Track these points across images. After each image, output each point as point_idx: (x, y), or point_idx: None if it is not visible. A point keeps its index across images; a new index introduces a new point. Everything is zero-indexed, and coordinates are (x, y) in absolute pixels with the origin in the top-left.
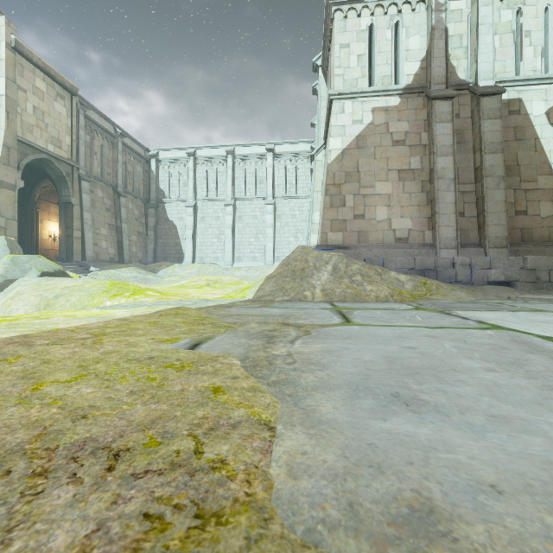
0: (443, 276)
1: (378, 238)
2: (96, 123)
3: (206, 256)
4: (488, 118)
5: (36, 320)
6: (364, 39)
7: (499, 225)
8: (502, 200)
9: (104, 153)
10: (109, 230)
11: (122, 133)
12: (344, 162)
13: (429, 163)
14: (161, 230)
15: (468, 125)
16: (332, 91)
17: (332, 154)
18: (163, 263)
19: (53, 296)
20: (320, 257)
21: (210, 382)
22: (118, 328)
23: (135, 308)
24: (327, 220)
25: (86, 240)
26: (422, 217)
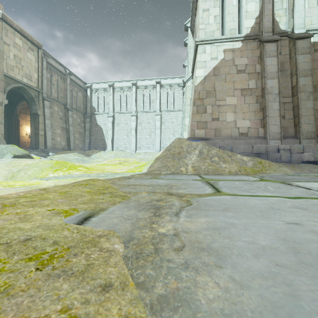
0: (272, 158)
1: (228, 133)
2: (53, 66)
3: (119, 146)
4: (301, 54)
5: None
6: (218, 5)
7: (309, 124)
8: (311, 107)
9: (58, 84)
10: (61, 130)
11: (69, 73)
12: (205, 84)
13: (261, 84)
14: (93, 131)
15: (287, 59)
16: (197, 39)
17: (197, 79)
18: (94, 150)
19: (17, 170)
20: (190, 145)
21: (65, 303)
22: (31, 198)
23: (63, 179)
24: (194, 122)
25: (47, 136)
26: (257, 119)
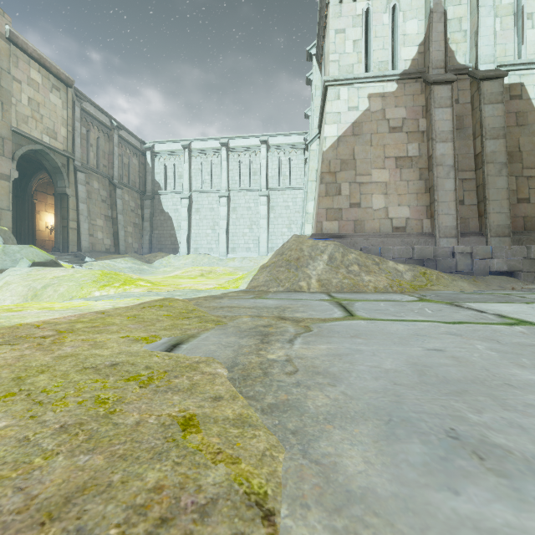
0: (443, 266)
1: (375, 227)
2: (92, 116)
3: (200, 247)
4: (489, 103)
5: (5, 313)
6: (360, 24)
7: (501, 213)
8: (504, 187)
9: (100, 145)
10: (105, 221)
11: (118, 125)
12: (339, 149)
13: (427, 150)
14: (156, 221)
15: (468, 111)
16: (327, 77)
17: (327, 141)
18: (159, 253)
19: (41, 287)
20: (315, 247)
21: (181, 407)
22: (90, 323)
23: (121, 299)
24: (322, 209)
25: (82, 231)
26: (421, 205)
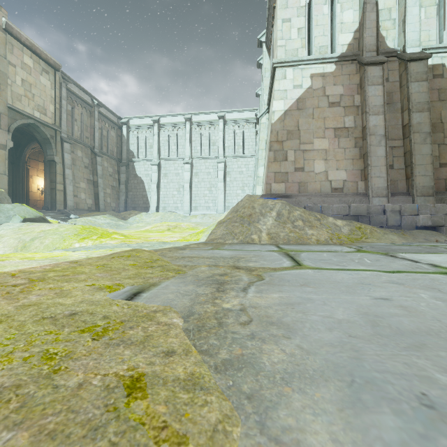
0: (375, 222)
1: (316, 188)
2: (76, 95)
3: (168, 206)
4: (415, 81)
5: None
6: (303, 14)
7: (426, 176)
8: (428, 153)
9: (83, 120)
10: (87, 184)
11: (98, 103)
12: (286, 121)
13: (361, 122)
14: (131, 184)
15: (397, 88)
16: (275, 59)
17: (275, 115)
18: (133, 211)
19: (29, 239)
20: (265, 205)
21: (130, 364)
22: (62, 272)
23: (96, 249)
24: (271, 173)
25: (68, 192)
26: (356, 169)
